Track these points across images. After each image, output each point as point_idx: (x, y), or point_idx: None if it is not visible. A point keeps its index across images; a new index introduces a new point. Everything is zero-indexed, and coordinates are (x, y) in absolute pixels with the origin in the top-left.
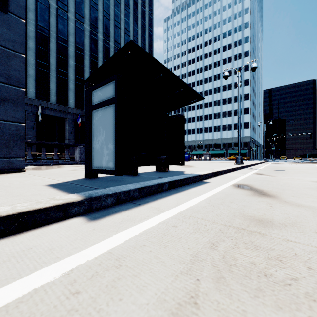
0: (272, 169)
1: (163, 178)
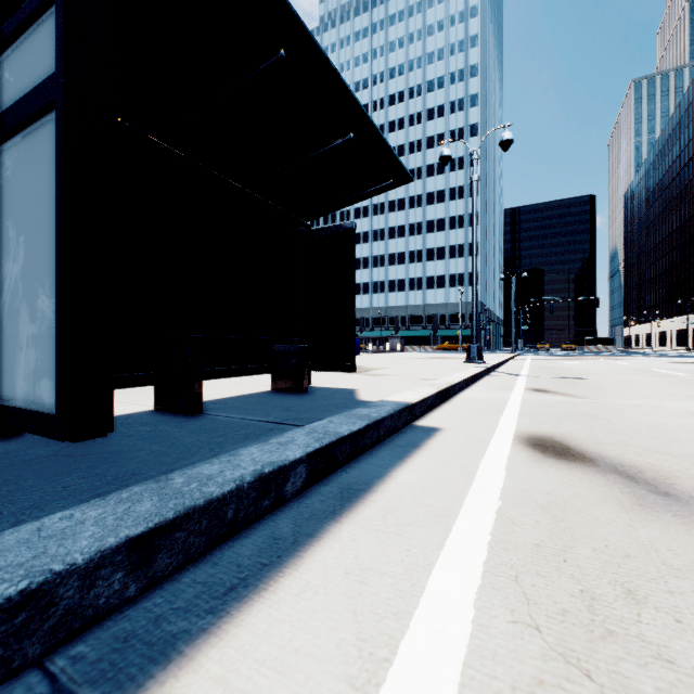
0: (550, 373)
1: (288, 426)
